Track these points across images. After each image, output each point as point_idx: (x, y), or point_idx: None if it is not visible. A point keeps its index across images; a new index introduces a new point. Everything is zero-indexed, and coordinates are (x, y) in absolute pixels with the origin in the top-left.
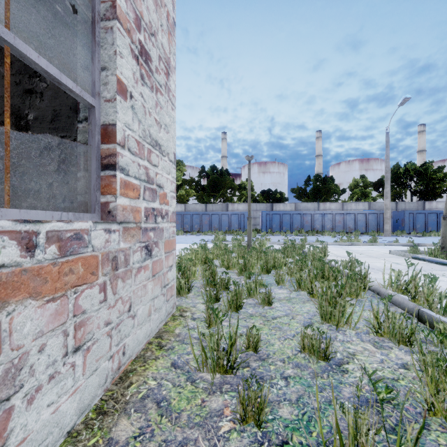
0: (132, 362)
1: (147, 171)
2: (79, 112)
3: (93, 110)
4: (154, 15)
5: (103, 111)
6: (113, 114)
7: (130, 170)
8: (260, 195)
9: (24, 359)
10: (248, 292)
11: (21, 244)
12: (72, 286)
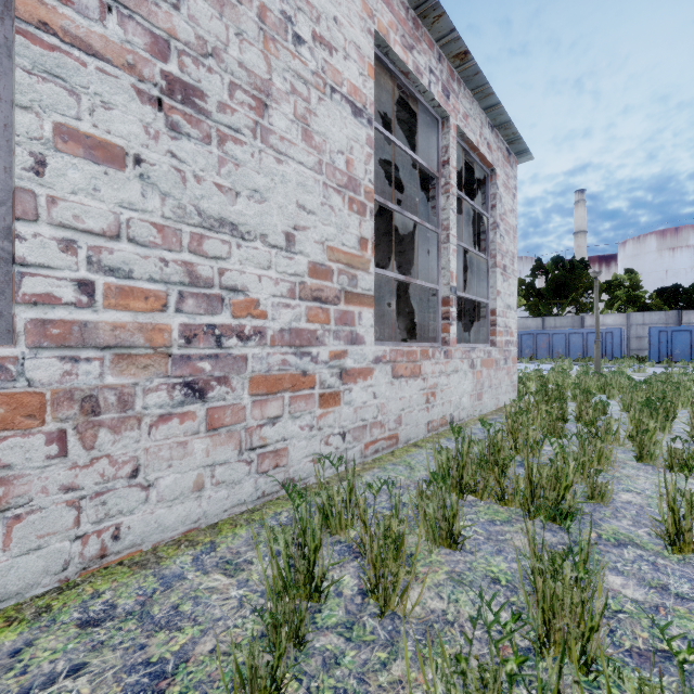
0: (501, 407)
1: (505, 322)
2: (481, 304)
3: (488, 304)
4: (507, 242)
5: (491, 304)
6: (495, 305)
7: (500, 325)
8: (655, 296)
9: (484, 382)
10: (573, 397)
11: (484, 353)
12: (489, 367)
